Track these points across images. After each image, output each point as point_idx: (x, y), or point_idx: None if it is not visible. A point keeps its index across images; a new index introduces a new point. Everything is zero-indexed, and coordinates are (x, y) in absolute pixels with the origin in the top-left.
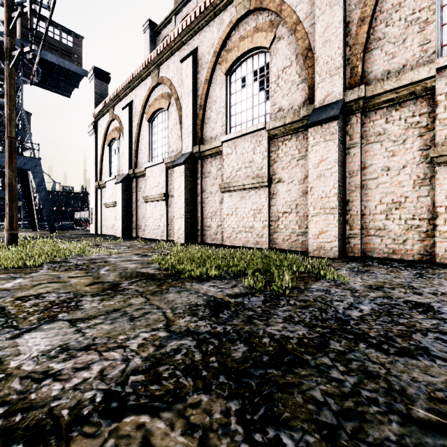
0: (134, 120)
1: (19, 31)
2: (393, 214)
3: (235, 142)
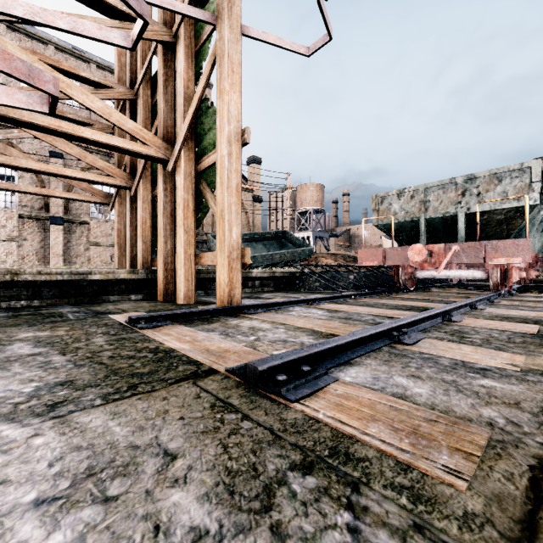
0: None
1: None
2: (78, 258)
3: None
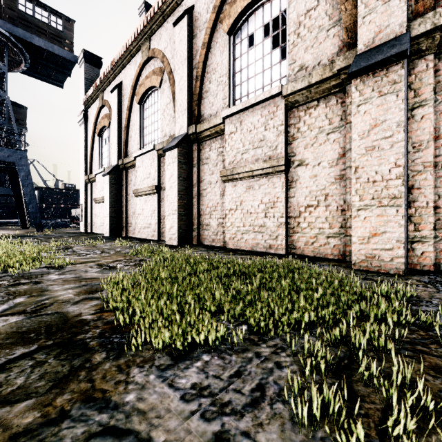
0: (124, 104)
1: (3, 12)
2: None
3: (241, 116)
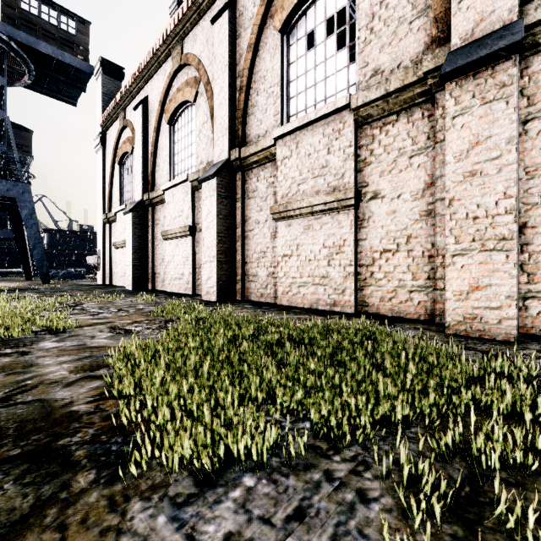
0: (150, 124)
1: (1, 11)
2: None
3: (297, 136)
